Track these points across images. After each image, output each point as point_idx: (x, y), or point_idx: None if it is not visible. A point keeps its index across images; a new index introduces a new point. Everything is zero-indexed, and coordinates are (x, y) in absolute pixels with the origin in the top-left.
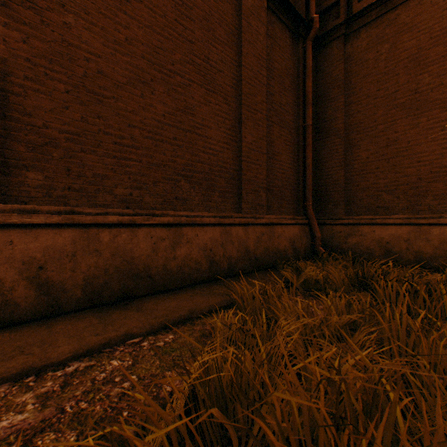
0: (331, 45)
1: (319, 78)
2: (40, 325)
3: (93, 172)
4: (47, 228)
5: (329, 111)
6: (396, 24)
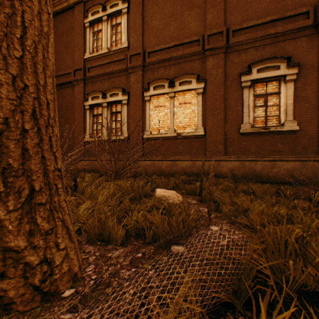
0: None
1: None
2: None
3: None
4: None
5: None
6: (63, 94)
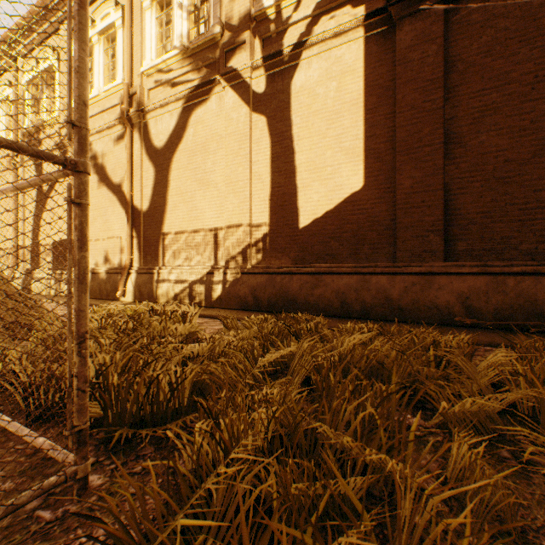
0: None
1: None
2: (466, 329)
3: (500, 236)
4: (469, 275)
5: None
6: None
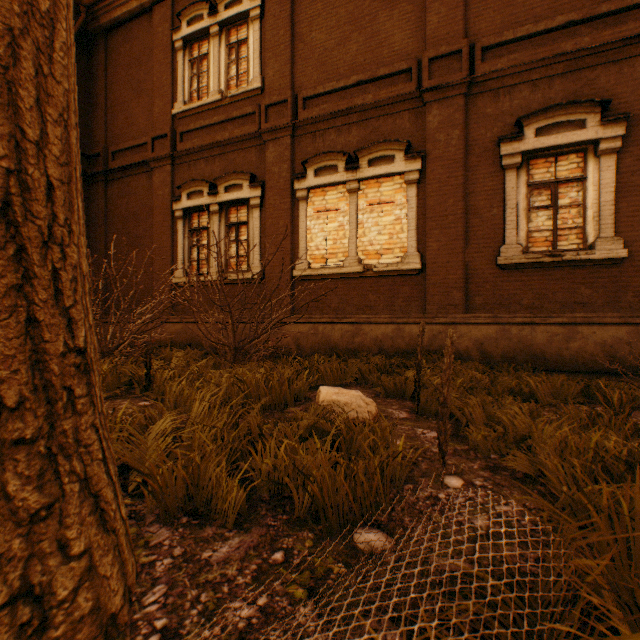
0: (99, 184)
1: (93, 206)
2: None
3: None
4: None
5: (98, 234)
6: (130, 188)
